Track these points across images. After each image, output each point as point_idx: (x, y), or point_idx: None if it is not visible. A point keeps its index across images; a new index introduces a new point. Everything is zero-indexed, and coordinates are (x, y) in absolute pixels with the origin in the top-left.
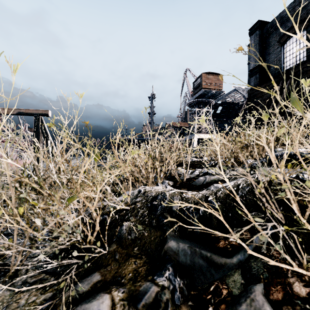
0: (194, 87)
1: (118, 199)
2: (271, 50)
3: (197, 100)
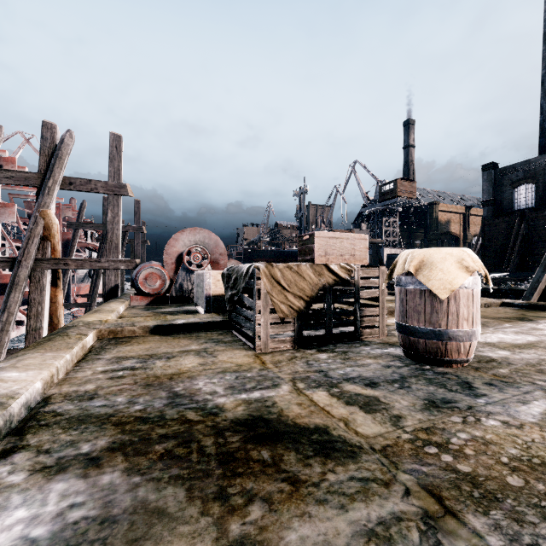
0: (381, 192)
1: None
2: (503, 189)
3: (385, 208)
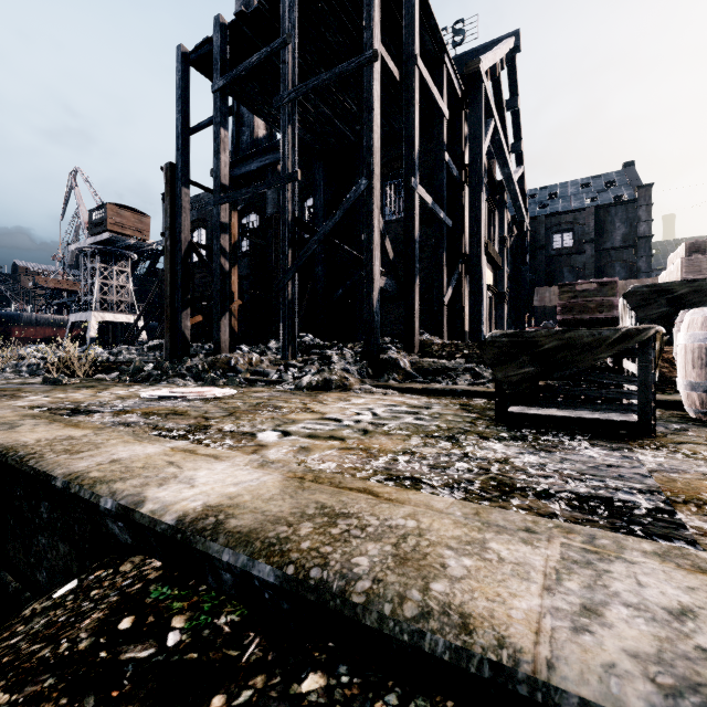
0: (92, 221)
1: None
2: None
3: (100, 248)
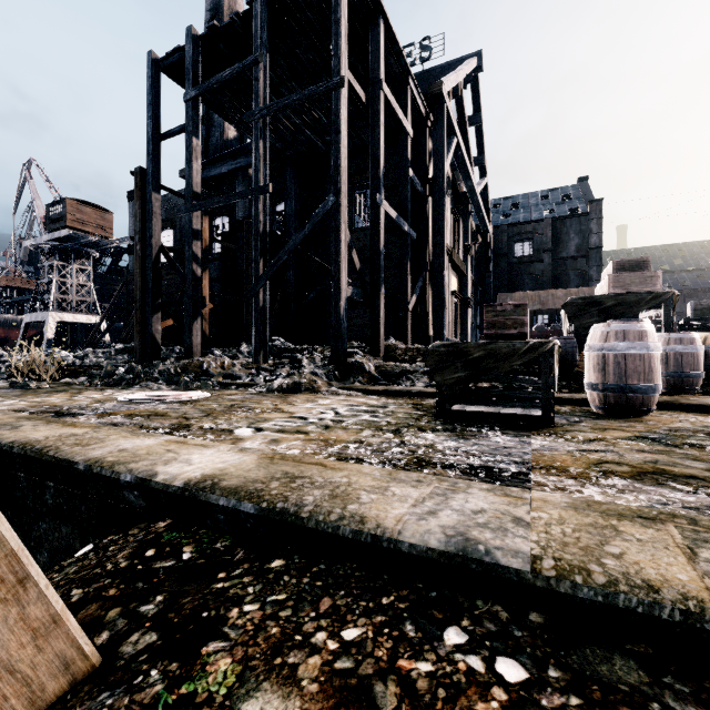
0: (49, 216)
1: None
2: None
3: (58, 245)
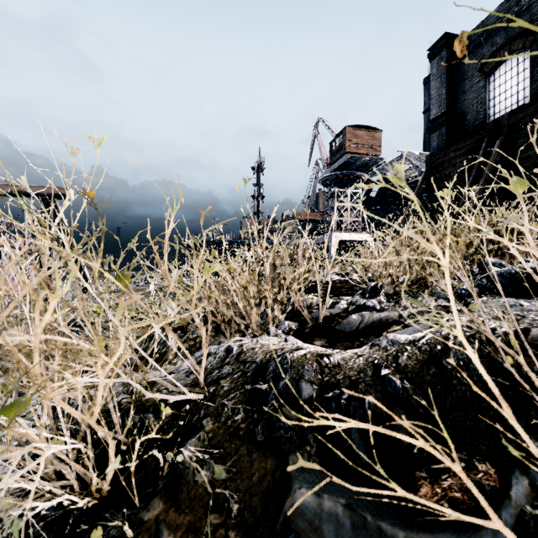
0: (332, 151)
1: (185, 364)
2: (466, 85)
3: (338, 174)
